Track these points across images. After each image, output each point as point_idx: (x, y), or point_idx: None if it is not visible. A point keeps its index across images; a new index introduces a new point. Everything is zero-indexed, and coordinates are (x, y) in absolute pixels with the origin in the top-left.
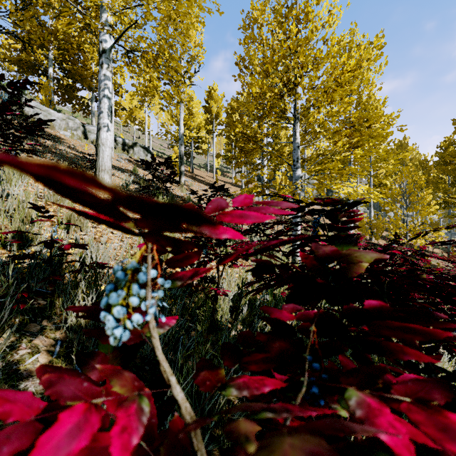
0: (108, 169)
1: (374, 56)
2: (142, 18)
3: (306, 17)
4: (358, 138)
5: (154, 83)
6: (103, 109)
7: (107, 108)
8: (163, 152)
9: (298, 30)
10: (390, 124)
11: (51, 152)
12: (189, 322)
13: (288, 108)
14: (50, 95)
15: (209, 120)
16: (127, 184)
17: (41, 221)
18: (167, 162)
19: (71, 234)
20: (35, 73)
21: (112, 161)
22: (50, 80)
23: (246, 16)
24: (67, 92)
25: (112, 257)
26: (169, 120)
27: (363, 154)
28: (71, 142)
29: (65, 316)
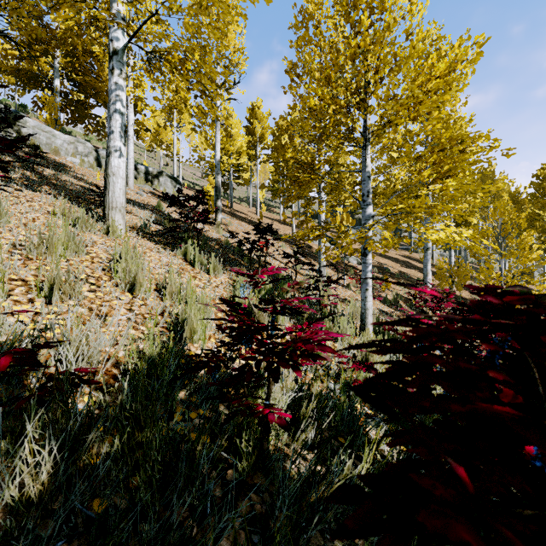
0: (121, 206)
1: (473, 56)
2: (163, 6)
3: (381, 5)
4: (449, 165)
5: (182, 94)
6: (114, 128)
7: (119, 127)
8: (196, 182)
9: (371, 23)
10: (490, 147)
11: (50, 183)
12: (223, 451)
13: (357, 126)
14: (57, 112)
15: (252, 143)
16: (146, 225)
17: (0, 293)
18: (197, 197)
19: (53, 306)
20: (39, 85)
21: (130, 194)
22: (56, 95)
23: (298, 12)
24: (77, 110)
25: (112, 341)
26: (203, 143)
27: (458, 186)
28: (80, 171)
29: (11, 470)
